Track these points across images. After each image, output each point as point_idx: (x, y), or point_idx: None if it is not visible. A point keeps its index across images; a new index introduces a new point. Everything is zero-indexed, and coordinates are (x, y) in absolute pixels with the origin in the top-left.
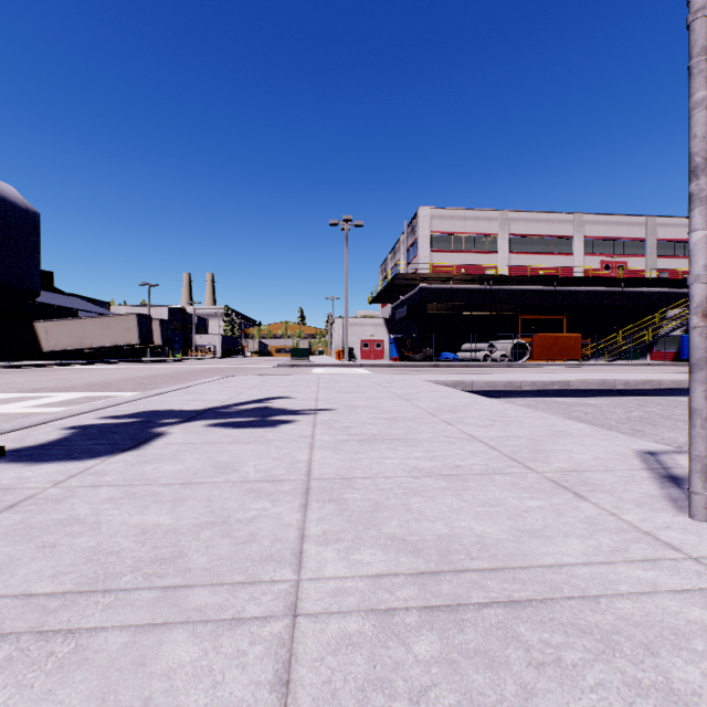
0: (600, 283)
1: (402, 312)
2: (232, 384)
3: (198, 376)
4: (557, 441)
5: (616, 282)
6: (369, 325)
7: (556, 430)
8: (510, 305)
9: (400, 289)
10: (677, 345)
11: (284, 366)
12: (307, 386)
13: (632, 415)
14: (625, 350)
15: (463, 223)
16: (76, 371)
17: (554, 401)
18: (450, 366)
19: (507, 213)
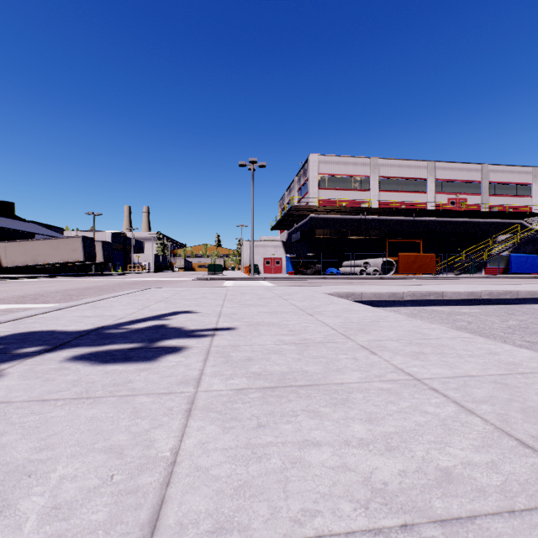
0: (447, 215)
1: (296, 236)
2: (144, 297)
3: (125, 287)
4: (535, 386)
5: (460, 214)
6: (270, 246)
7: (507, 362)
8: (380, 231)
9: (294, 219)
10: (505, 262)
11: (201, 279)
12: (214, 298)
13: (511, 325)
14: (468, 266)
15: (343, 167)
16: (23, 284)
17: (432, 310)
18: (335, 278)
19: (377, 160)
